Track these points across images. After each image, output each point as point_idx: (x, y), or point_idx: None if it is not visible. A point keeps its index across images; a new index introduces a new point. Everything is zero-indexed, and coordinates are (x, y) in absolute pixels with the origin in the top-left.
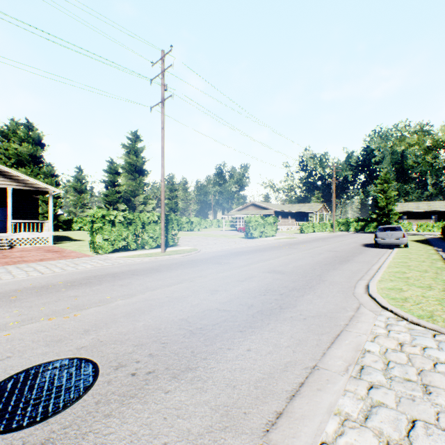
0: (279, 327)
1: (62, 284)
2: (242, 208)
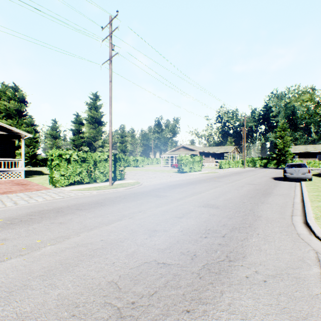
0: (239, 302)
1: (2, 222)
2: (175, 149)
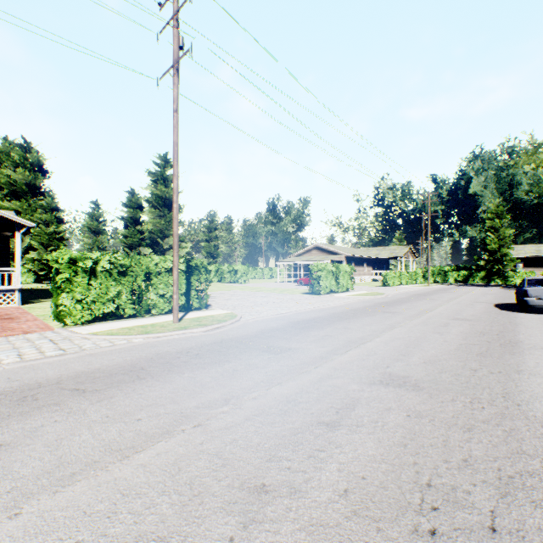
0: None
1: None
2: (302, 252)
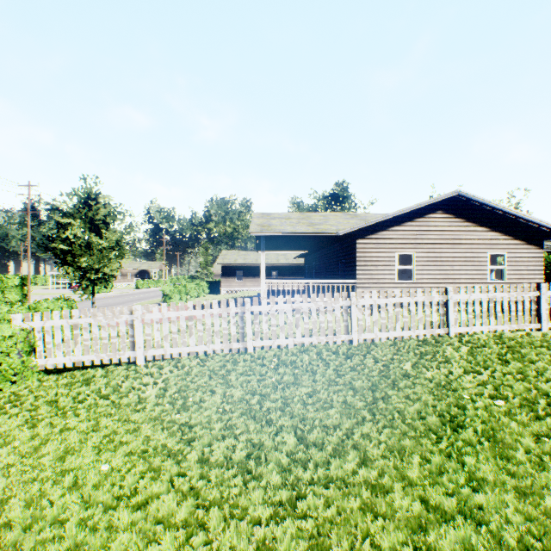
0: None
1: None
2: None
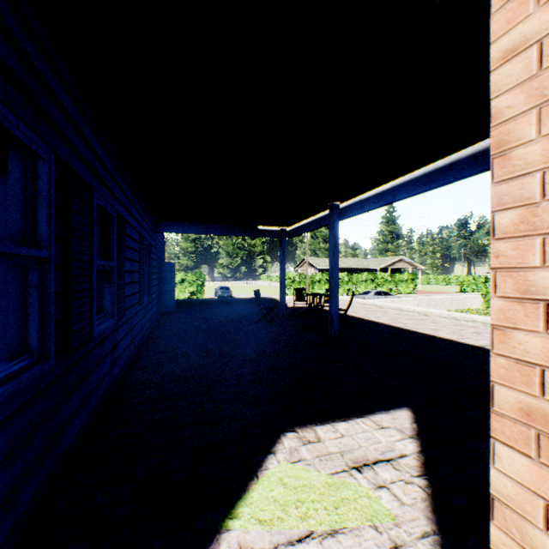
0: None
1: None
2: None
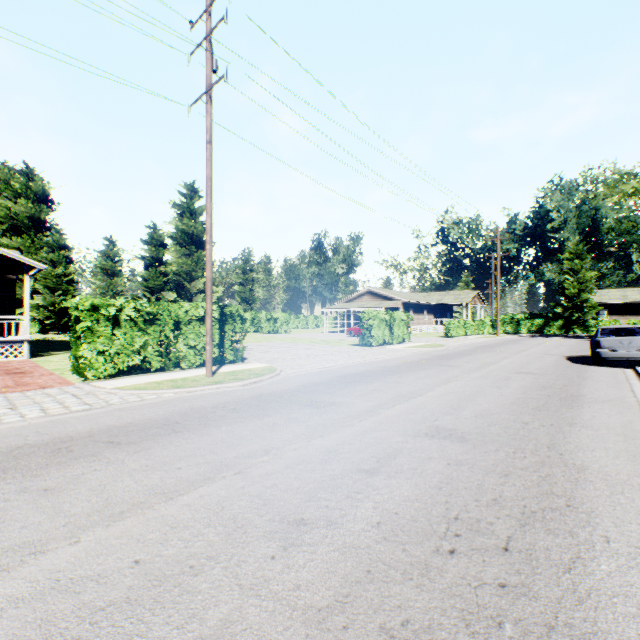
0: None
1: None
2: (352, 298)
